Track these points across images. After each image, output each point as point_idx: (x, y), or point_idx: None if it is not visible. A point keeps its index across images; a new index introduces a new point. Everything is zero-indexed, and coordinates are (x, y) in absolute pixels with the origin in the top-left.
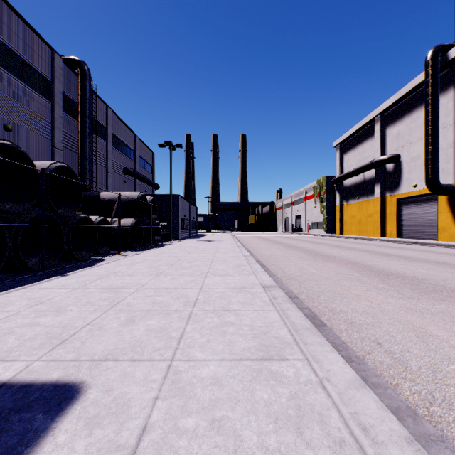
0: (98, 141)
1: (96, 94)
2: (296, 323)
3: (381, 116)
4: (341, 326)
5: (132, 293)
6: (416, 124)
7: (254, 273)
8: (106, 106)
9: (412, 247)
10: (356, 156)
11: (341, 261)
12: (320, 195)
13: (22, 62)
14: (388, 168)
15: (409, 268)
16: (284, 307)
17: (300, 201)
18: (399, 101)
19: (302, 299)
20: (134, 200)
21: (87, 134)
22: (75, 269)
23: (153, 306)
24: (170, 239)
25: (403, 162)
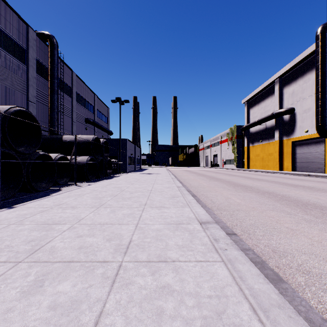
0: (65, 97)
1: (63, 61)
2: (257, 292)
3: (279, 79)
4: (298, 278)
5: (63, 232)
6: (307, 84)
7: (188, 205)
8: (72, 71)
9: (308, 179)
10: (260, 110)
11: (258, 191)
12: (232, 140)
13: (1, 33)
14: (285, 119)
15: (319, 198)
16: (230, 256)
17: (217, 144)
18: (293, 67)
19: (239, 235)
20: (89, 142)
21: (55, 91)
22: (30, 200)
23: (78, 253)
24: (119, 172)
25: (297, 113)
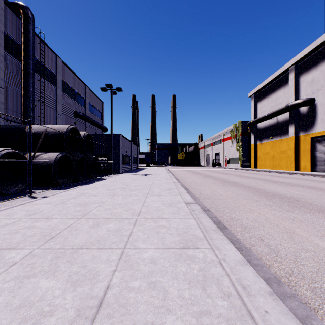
0: (47, 85)
1: (44, 42)
2: None
3: (295, 66)
4: None
5: None
6: None
7: (250, 314)
8: (56, 55)
9: None
10: (269, 103)
11: (320, 210)
12: (237, 137)
13: None
14: (302, 111)
15: None
16: None
17: (219, 142)
18: (314, 50)
19: None
20: (62, 133)
21: (30, 74)
22: None
23: None
24: (111, 172)
25: (318, 104)
